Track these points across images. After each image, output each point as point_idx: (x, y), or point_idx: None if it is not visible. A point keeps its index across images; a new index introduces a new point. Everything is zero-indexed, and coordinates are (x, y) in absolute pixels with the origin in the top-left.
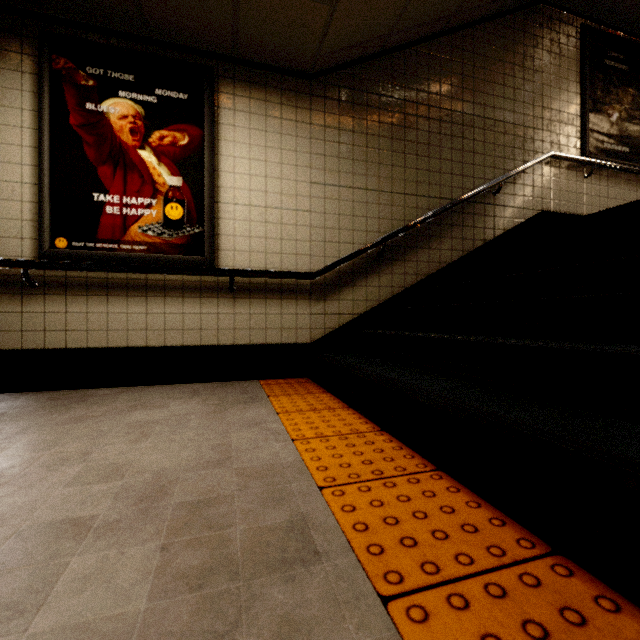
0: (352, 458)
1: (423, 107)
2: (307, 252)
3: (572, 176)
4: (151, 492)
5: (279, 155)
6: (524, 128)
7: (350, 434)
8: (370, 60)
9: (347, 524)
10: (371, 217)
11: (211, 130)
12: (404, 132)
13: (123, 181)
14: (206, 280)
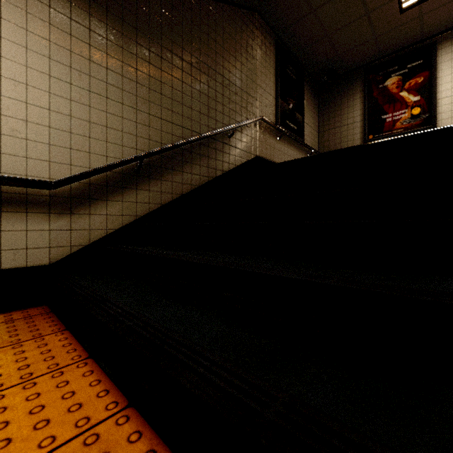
0: None
1: (177, 47)
2: (45, 157)
3: (272, 136)
4: None
5: None
6: (247, 95)
7: (72, 439)
8: None
9: None
10: (128, 133)
11: None
12: (161, 62)
13: None
14: None
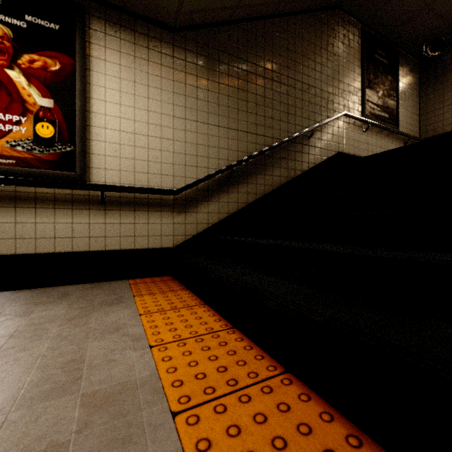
0: (207, 365)
1: (260, 68)
2: (170, 173)
3: (356, 130)
4: None
5: (146, 91)
6: (327, 93)
7: (205, 334)
8: (221, 25)
9: None
10: (222, 148)
11: (83, 61)
12: (247, 85)
13: None
14: (78, 193)
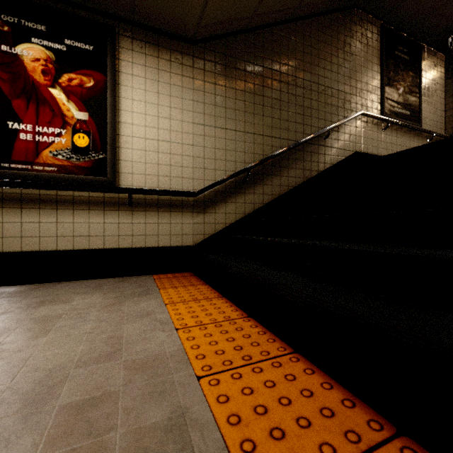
0: (226, 344)
1: (276, 73)
2: (190, 176)
3: (375, 129)
4: (38, 394)
5: (169, 100)
6: (344, 93)
7: (224, 321)
8: (238, 34)
9: (222, 417)
10: (239, 151)
11: (113, 76)
12: (263, 90)
13: (36, 113)
14: (109, 196)
